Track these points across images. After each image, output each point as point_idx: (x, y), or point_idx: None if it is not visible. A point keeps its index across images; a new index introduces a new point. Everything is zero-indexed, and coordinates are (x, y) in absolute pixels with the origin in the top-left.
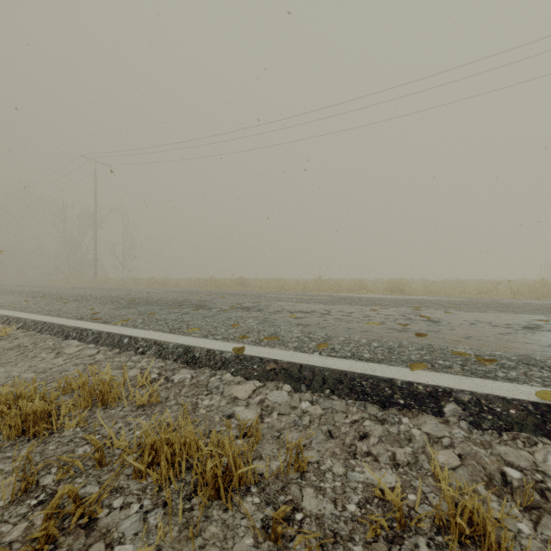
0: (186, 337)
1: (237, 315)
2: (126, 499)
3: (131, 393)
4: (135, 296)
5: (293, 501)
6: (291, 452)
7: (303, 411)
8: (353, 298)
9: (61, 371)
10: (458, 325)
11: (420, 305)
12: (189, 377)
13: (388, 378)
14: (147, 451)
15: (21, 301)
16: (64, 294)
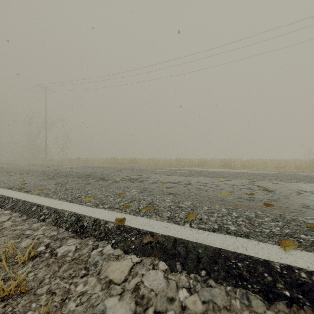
0: (80, 206)
1: (125, 185)
2: None
3: None
4: (61, 170)
5: None
6: None
7: (181, 305)
8: (203, 171)
9: None
10: (289, 194)
11: (250, 177)
12: (72, 250)
13: (264, 260)
14: None
15: None
16: (16, 168)
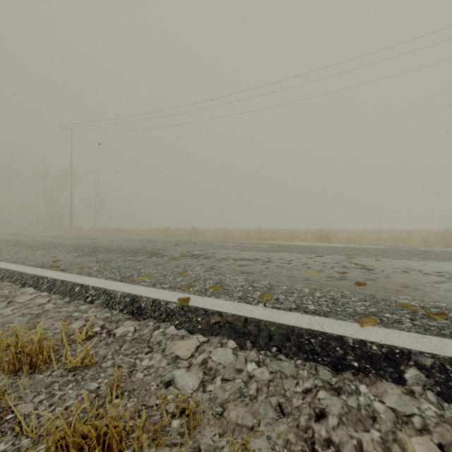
0: (134, 286)
1: (186, 263)
2: None
3: (63, 354)
4: (98, 244)
5: None
6: None
7: (249, 375)
8: (290, 246)
9: (4, 323)
10: (392, 273)
11: (350, 252)
12: (132, 331)
13: (338, 335)
14: None
15: None
16: (37, 242)
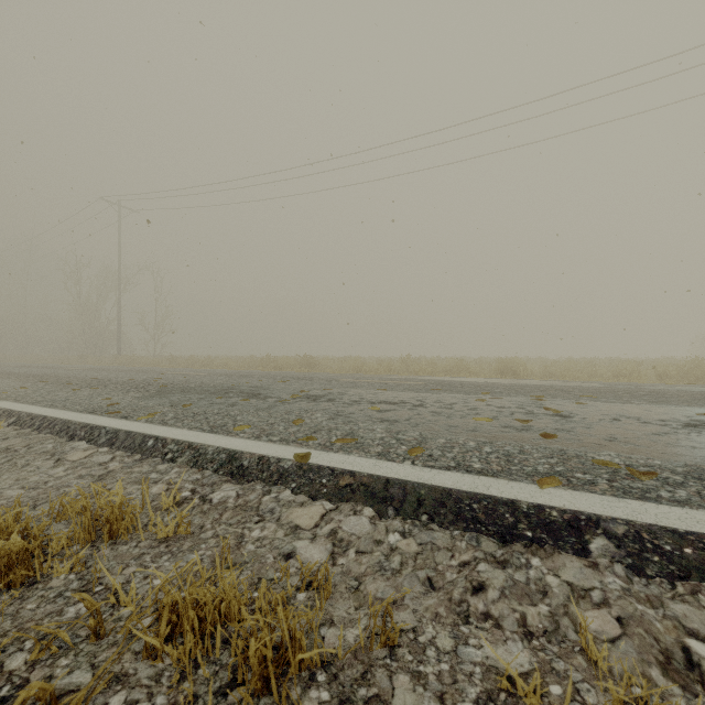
0: (231, 439)
1: (300, 407)
2: (130, 695)
3: (151, 522)
4: (168, 381)
5: (379, 697)
6: (376, 618)
7: (391, 547)
8: (453, 383)
9: (59, 486)
10: (596, 422)
11: (542, 393)
12: (234, 496)
13: (509, 499)
14: (166, 616)
15: (18, 388)
16: (75, 377)
